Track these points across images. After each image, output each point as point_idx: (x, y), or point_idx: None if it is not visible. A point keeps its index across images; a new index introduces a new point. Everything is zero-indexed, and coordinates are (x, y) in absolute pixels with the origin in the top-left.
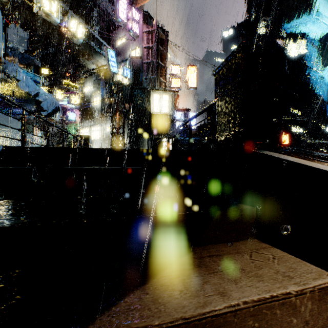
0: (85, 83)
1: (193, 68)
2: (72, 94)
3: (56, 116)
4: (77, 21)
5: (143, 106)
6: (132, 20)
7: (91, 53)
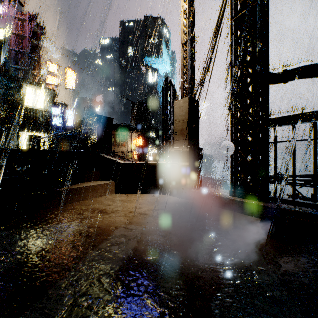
0: None
1: (71, 72)
2: None
3: None
4: None
5: (11, 97)
6: None
7: None
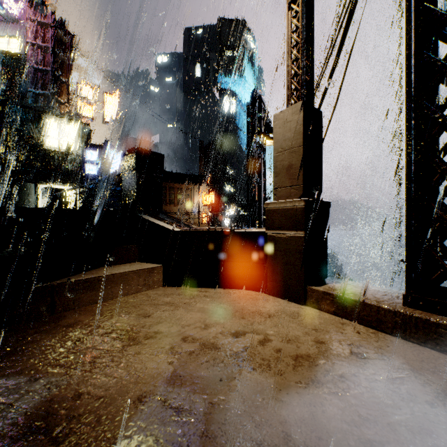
0: None
1: (113, 98)
2: None
3: None
4: None
5: (27, 134)
6: None
7: None
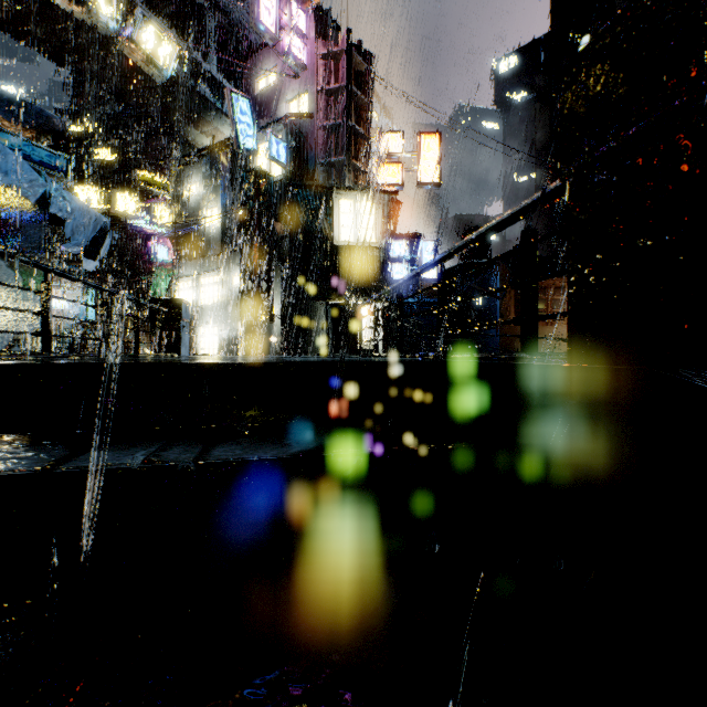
0: (186, 177)
1: (433, 138)
2: (162, 204)
3: (99, 253)
4: (158, 27)
5: (317, 228)
6: (292, 30)
7: (203, 110)
